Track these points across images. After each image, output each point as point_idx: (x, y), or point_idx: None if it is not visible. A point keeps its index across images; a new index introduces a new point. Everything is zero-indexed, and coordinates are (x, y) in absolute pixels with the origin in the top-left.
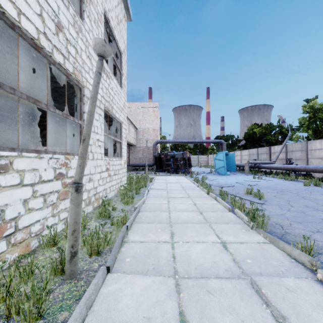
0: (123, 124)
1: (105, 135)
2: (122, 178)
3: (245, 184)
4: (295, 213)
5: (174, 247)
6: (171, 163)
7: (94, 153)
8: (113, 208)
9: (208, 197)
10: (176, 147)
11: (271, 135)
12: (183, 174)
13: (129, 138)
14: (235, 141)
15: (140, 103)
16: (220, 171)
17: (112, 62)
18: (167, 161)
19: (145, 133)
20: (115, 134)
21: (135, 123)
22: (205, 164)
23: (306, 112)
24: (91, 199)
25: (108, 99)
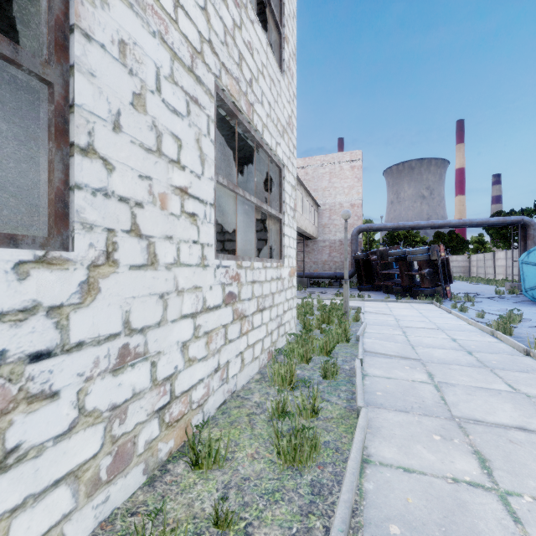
0: (286, 173)
1: (221, 183)
2: (283, 315)
3: None
4: None
5: None
6: (396, 272)
7: (158, 239)
8: (217, 513)
9: None
10: (394, 241)
11: None
12: (432, 299)
13: (303, 223)
14: None
15: (325, 156)
16: None
17: (262, 24)
18: (384, 268)
19: (335, 213)
20: (268, 202)
21: (314, 196)
22: (461, 274)
23: None
24: (136, 437)
25: (233, 70)
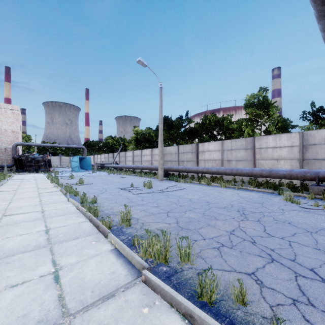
0: None
1: None
2: None
3: (79, 175)
4: (77, 180)
5: (19, 187)
6: (33, 164)
7: None
8: None
9: (47, 180)
10: (45, 148)
11: (119, 145)
12: (43, 172)
13: None
14: (102, 146)
15: None
16: (75, 170)
17: None
18: (28, 162)
19: (1, 134)
20: None
21: None
22: None
23: (135, 133)
24: None
25: None
